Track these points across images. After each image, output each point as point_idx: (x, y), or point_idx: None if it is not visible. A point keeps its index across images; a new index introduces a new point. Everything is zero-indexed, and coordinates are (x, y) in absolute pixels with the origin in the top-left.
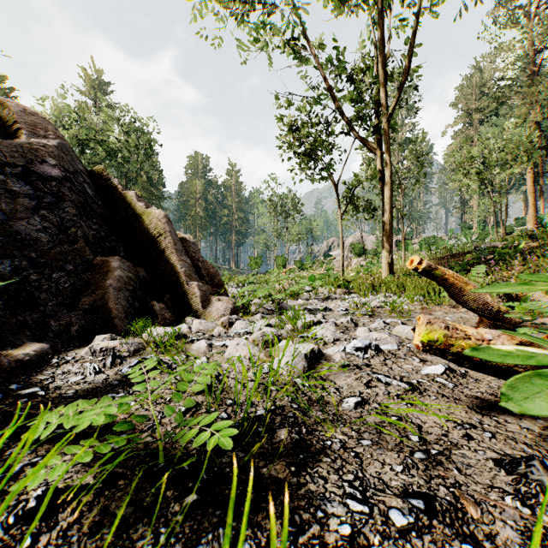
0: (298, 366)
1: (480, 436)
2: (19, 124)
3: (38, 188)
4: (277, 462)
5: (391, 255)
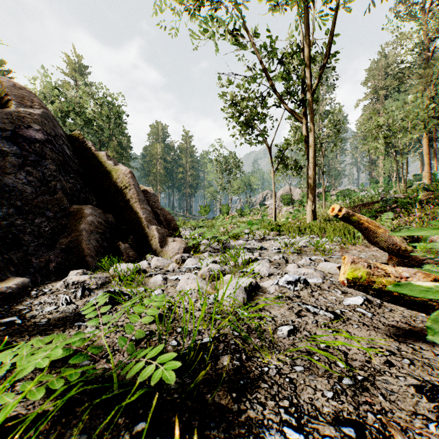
0: (239, 297)
1: (400, 362)
2: (9, 96)
3: (25, 149)
4: (220, 388)
5: (314, 204)
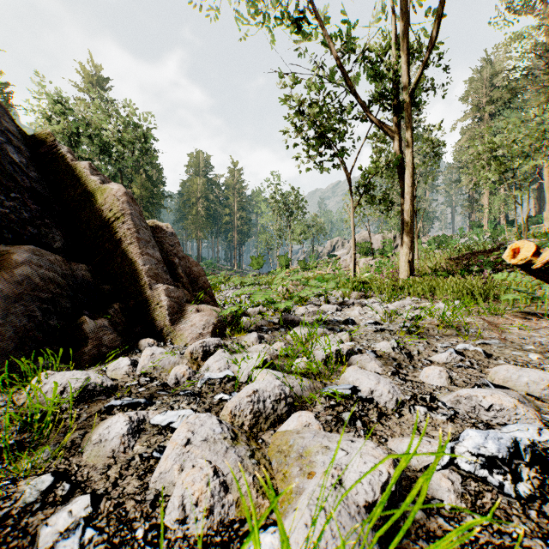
0: None
1: None
2: None
3: None
4: None
5: (412, 252)
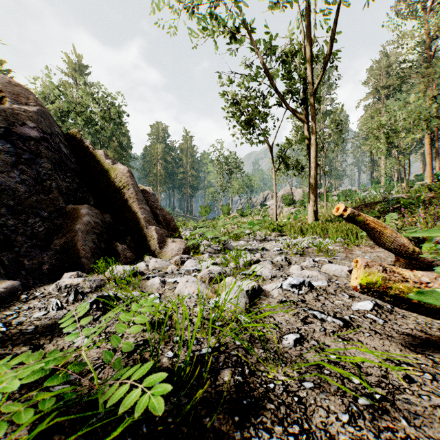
0: (240, 302)
1: (420, 378)
2: (4, 93)
3: (19, 146)
4: (220, 410)
5: (316, 204)
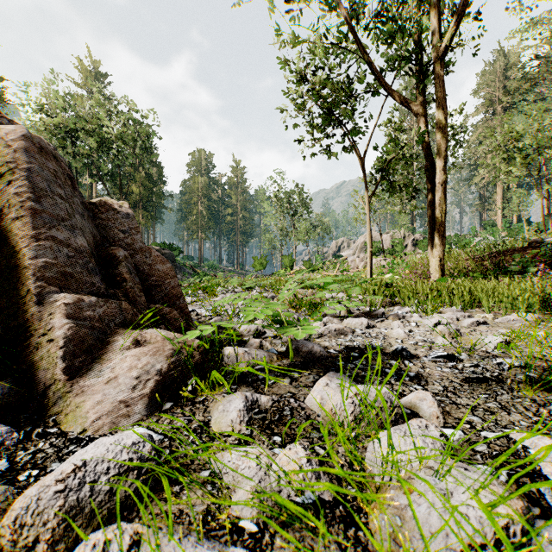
0: None
1: None
2: None
3: None
4: None
5: (443, 249)
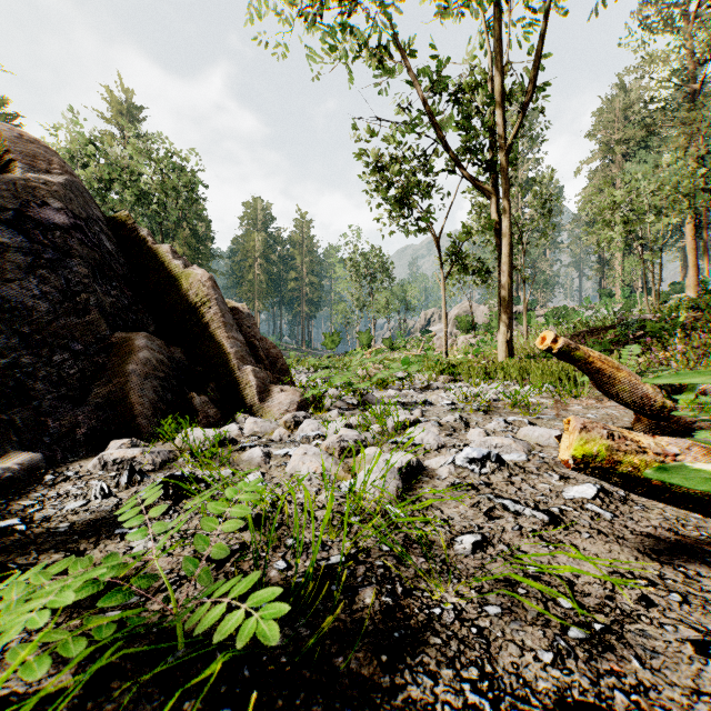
0: (389, 486)
1: (664, 599)
2: (12, 154)
3: (37, 240)
4: (360, 646)
5: (510, 331)
